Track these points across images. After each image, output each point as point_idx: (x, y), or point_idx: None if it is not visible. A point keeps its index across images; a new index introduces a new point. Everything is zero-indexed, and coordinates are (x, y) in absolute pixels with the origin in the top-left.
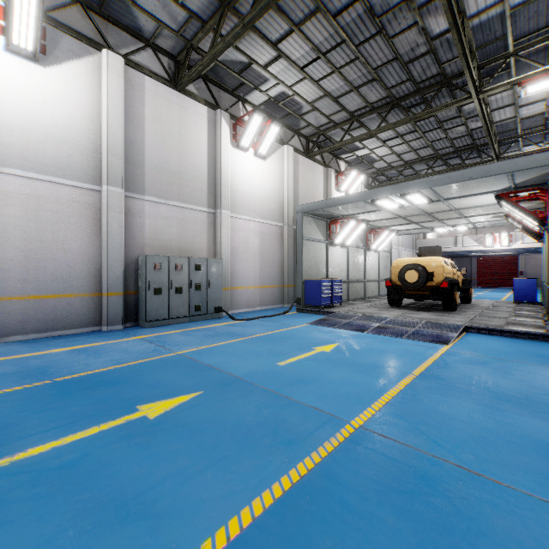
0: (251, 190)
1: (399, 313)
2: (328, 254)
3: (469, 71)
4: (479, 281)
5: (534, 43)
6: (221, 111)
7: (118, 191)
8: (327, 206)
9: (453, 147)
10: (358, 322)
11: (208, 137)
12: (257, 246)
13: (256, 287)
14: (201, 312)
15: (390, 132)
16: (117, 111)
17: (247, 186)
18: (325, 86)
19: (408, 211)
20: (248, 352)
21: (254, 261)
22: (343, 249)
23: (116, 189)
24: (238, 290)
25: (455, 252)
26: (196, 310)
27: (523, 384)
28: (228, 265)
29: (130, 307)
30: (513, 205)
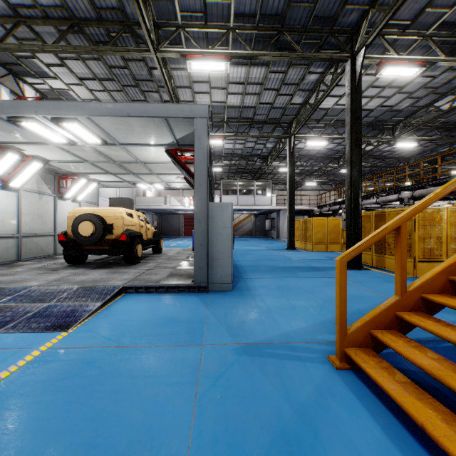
0: None
1: (62, 276)
2: None
3: (139, 9)
4: (185, 233)
5: (196, 26)
6: None
7: None
8: None
9: None
10: None
11: None
12: None
13: None
14: None
15: (85, 69)
16: None
17: None
18: None
19: (91, 154)
20: None
21: None
22: (9, 192)
23: None
24: None
25: (166, 210)
26: None
27: (85, 440)
28: None
29: None
30: (179, 162)
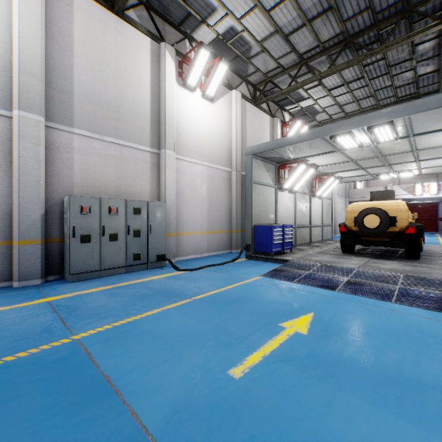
0: (199, 133)
1: (361, 262)
2: (277, 199)
3: None
4: None
5: None
6: (166, 44)
7: (35, 118)
8: (279, 145)
9: (395, 96)
10: (321, 274)
11: (150, 71)
12: (205, 191)
13: (204, 233)
14: (140, 261)
15: (337, 79)
16: (34, 21)
17: (194, 128)
18: (277, 19)
19: (363, 153)
20: (183, 334)
21: (201, 205)
22: (291, 194)
23: (31, 115)
24: (185, 236)
25: None
26: (135, 259)
27: None
28: (173, 209)
29: (54, 257)
30: None
